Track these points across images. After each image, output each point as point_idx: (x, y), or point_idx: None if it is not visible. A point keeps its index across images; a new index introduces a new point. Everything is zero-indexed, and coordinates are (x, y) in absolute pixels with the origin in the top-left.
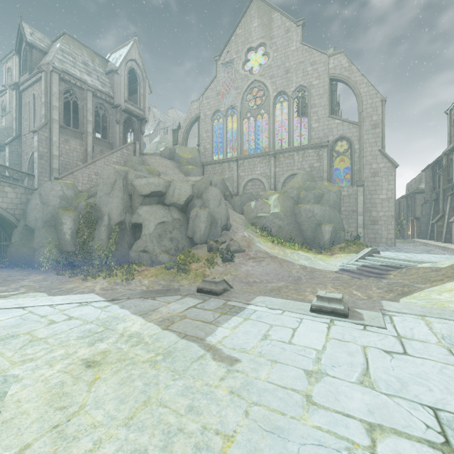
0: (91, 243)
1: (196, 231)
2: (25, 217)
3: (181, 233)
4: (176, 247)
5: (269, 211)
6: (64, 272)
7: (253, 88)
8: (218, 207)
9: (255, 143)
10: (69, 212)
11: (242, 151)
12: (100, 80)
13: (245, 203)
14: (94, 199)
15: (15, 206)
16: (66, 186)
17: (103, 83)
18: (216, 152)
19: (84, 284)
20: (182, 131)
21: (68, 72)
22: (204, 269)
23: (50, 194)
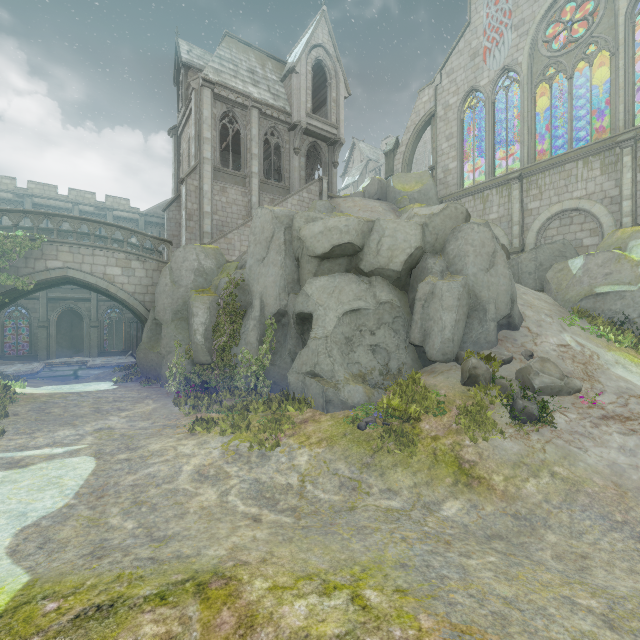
0: (235, 350)
1: (430, 331)
2: (154, 305)
3: (395, 335)
4: (385, 366)
5: (634, 279)
6: (185, 402)
7: (564, 5)
8: (488, 272)
9: (570, 129)
10: (204, 295)
11: (532, 156)
12: (271, 91)
13: (548, 265)
14: (242, 272)
15: (145, 290)
16: (204, 253)
17: (276, 95)
18: (468, 178)
19: (180, 443)
20: (402, 150)
21: (225, 85)
22: (457, 438)
23: (183, 266)
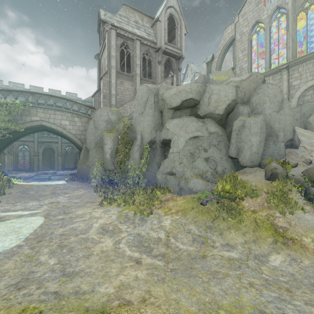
0: (127, 163)
1: (242, 148)
2: (86, 140)
3: (219, 152)
4: (214, 169)
5: None
6: (100, 190)
7: None
8: (278, 112)
9: None
10: (110, 133)
11: (294, 55)
12: (146, 32)
13: (309, 114)
14: (131, 121)
15: (81, 132)
16: (111, 112)
17: (149, 34)
18: None
19: (94, 211)
20: (216, 60)
21: (122, 28)
22: (270, 212)
23: (100, 119)
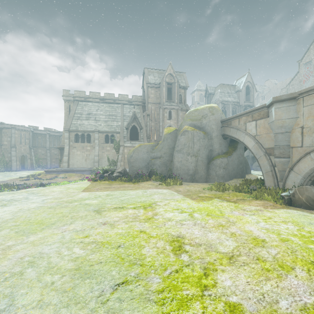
0: None
1: None
2: None
3: None
4: None
5: None
6: None
7: None
8: None
9: None
10: None
11: None
12: (233, 97)
13: None
14: None
15: None
16: None
17: (234, 97)
18: None
19: None
20: None
21: (223, 100)
22: None
23: None
